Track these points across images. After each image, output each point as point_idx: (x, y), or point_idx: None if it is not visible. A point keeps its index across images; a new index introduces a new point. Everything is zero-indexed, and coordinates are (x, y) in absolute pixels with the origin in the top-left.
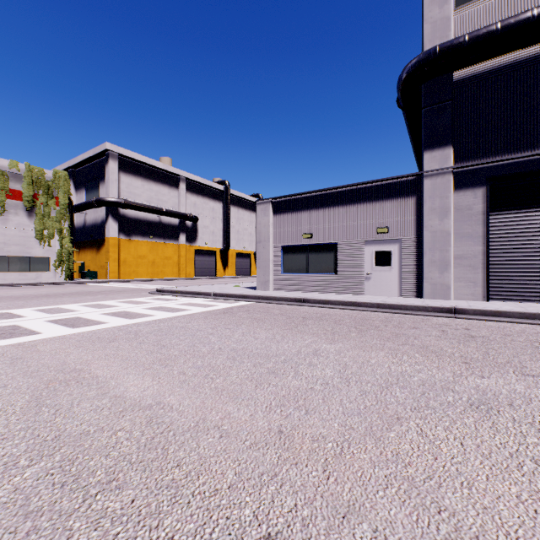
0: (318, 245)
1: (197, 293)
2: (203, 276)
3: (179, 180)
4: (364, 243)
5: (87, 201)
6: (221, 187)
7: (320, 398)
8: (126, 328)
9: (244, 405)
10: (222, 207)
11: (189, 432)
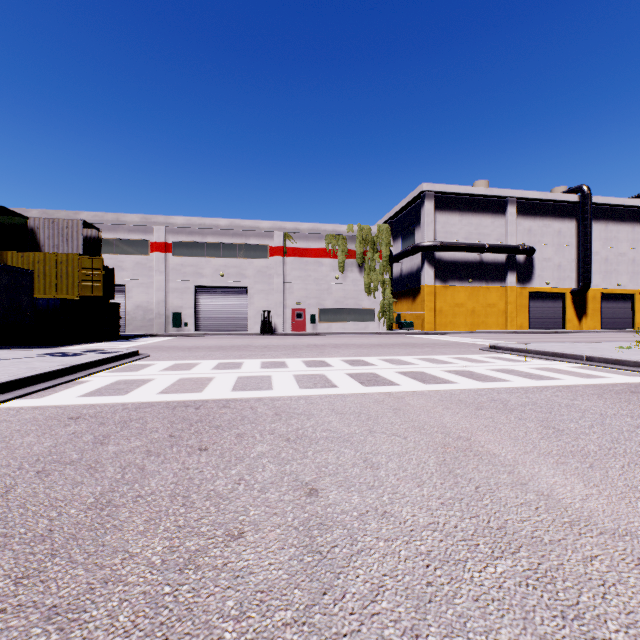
0: None
1: (553, 354)
2: (542, 329)
3: (505, 203)
4: None
5: (403, 250)
6: (573, 198)
7: None
8: (485, 393)
9: None
10: (574, 227)
11: None
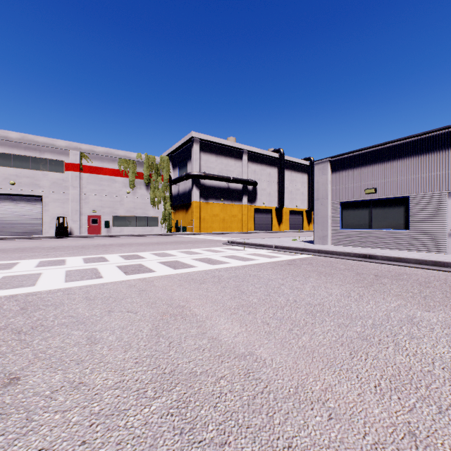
0: (383, 199)
1: (260, 245)
2: (261, 230)
3: (242, 153)
4: (446, 195)
5: (180, 176)
6: (276, 155)
7: (450, 391)
8: (211, 272)
9: (344, 377)
10: (277, 172)
11: (290, 400)
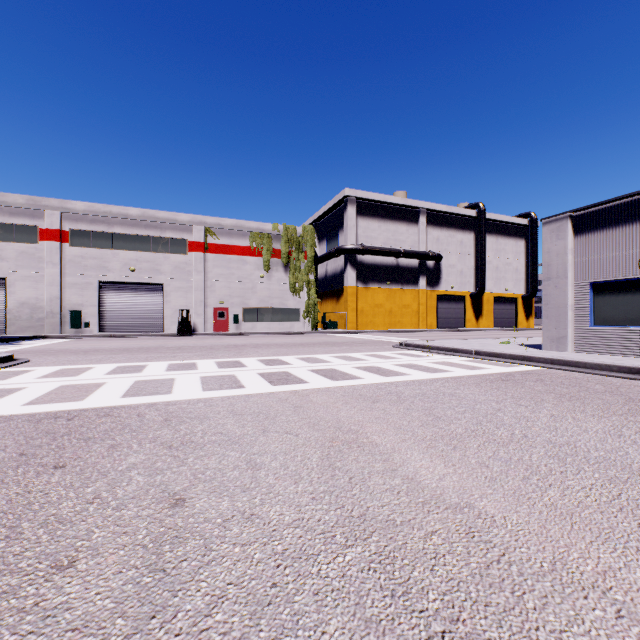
0: None
1: (450, 349)
2: (448, 327)
3: (418, 213)
4: None
5: (328, 251)
6: (472, 213)
7: None
8: (384, 387)
9: (634, 560)
10: (473, 239)
11: (545, 578)
